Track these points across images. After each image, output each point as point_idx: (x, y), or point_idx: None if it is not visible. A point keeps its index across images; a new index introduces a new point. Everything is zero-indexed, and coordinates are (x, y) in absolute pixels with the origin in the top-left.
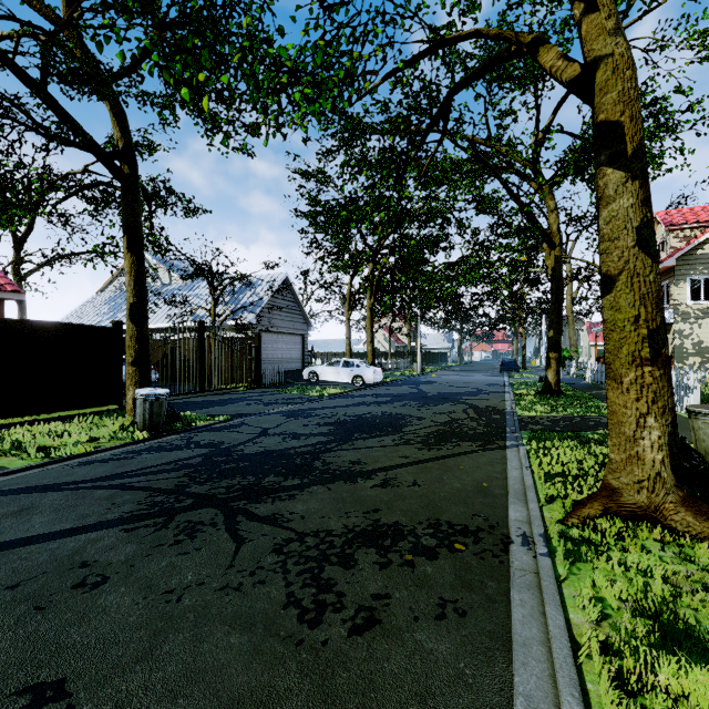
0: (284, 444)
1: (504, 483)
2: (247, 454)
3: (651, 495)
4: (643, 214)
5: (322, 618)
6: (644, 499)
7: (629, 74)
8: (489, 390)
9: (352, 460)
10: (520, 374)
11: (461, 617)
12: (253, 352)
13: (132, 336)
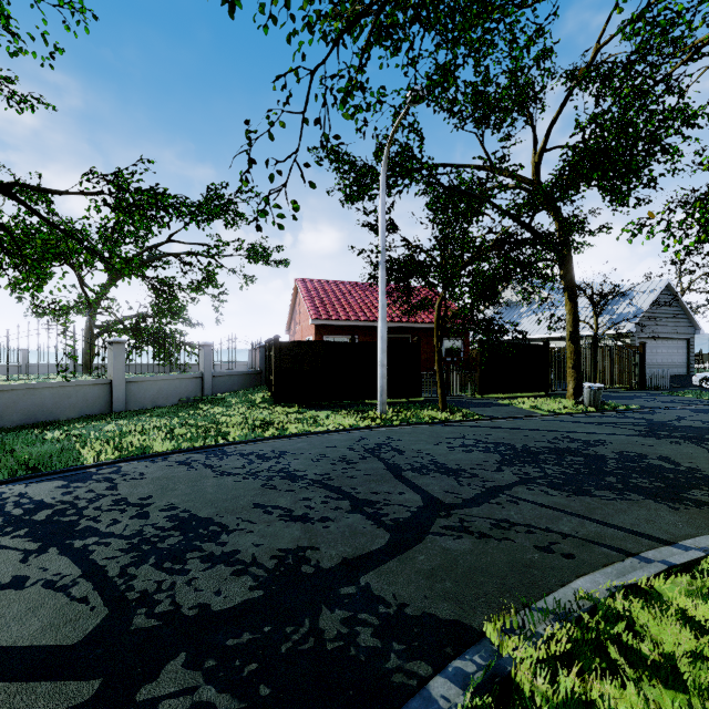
0: (706, 425)
1: None
2: (679, 426)
3: None
4: None
5: None
6: None
7: None
8: None
9: None
10: None
11: None
12: (636, 358)
13: (571, 351)
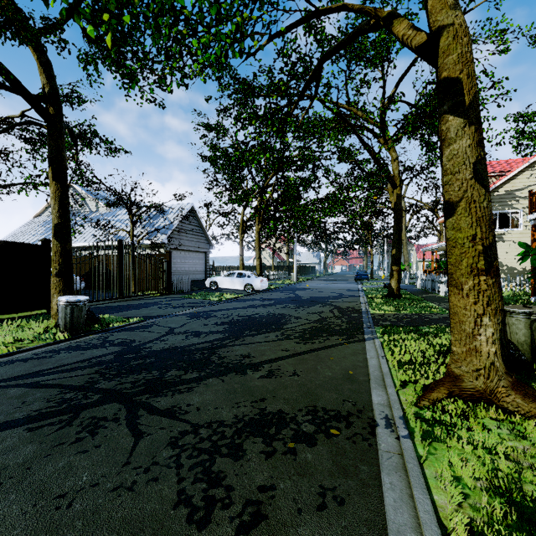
0: (186, 341)
1: (366, 371)
2: (154, 351)
3: (487, 381)
4: (477, 153)
5: (211, 517)
6: (481, 384)
7: (466, 40)
8: (348, 294)
9: (243, 354)
10: (369, 283)
11: (340, 506)
12: (164, 266)
13: (56, 251)
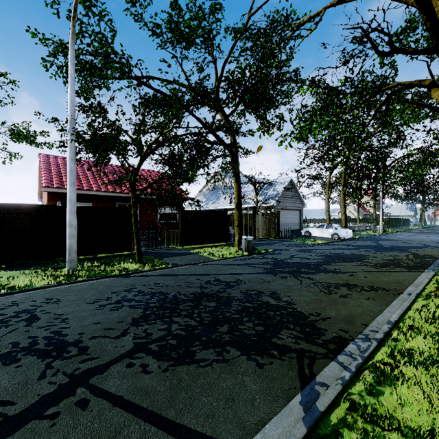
0: (303, 261)
1: (411, 282)
2: (289, 262)
3: None
4: None
5: (331, 294)
6: None
7: None
8: (434, 246)
9: (336, 268)
10: None
11: (374, 300)
12: (276, 220)
13: (237, 215)
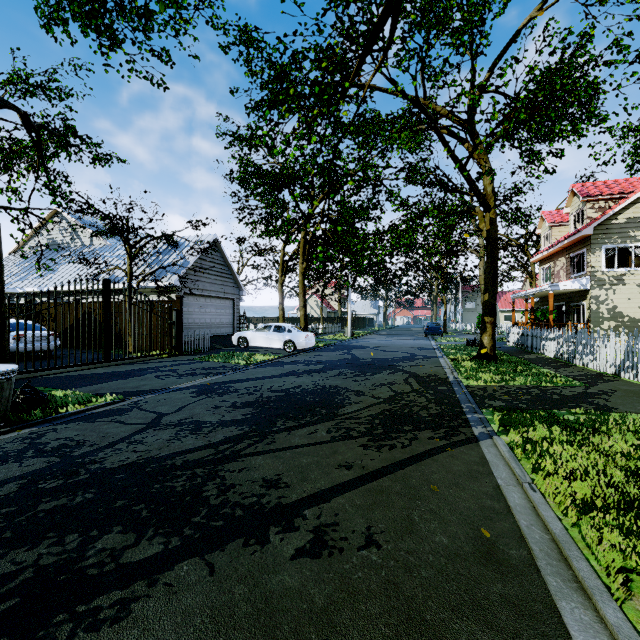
0: (173, 445)
1: (514, 526)
2: (104, 470)
3: None
4: None
5: None
6: None
7: None
8: (422, 355)
9: (268, 477)
10: (444, 338)
11: None
12: (173, 316)
13: None
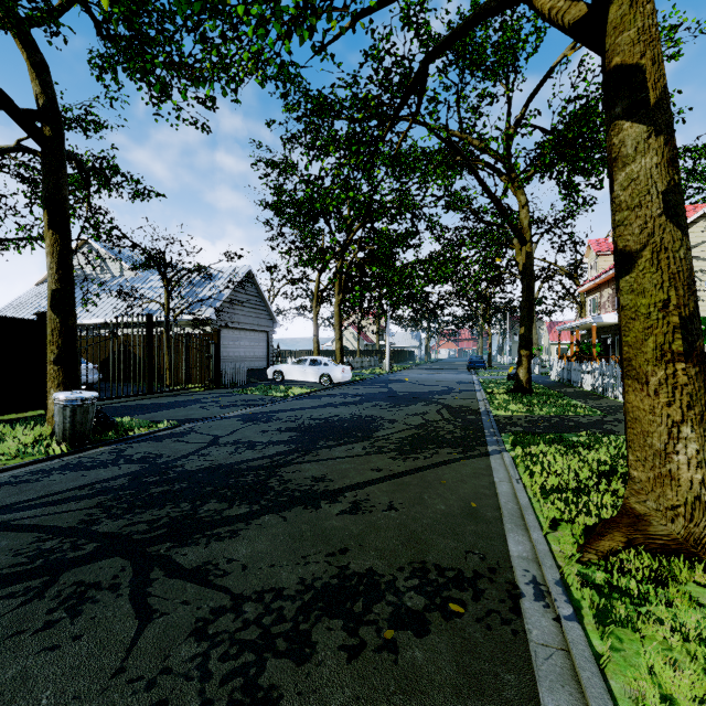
0: (235, 457)
1: (495, 502)
2: (188, 471)
3: (690, 525)
4: (669, 176)
5: None
6: (680, 529)
7: (650, 9)
8: (459, 388)
9: (316, 475)
10: (487, 372)
11: None
12: (211, 350)
13: (54, 329)
